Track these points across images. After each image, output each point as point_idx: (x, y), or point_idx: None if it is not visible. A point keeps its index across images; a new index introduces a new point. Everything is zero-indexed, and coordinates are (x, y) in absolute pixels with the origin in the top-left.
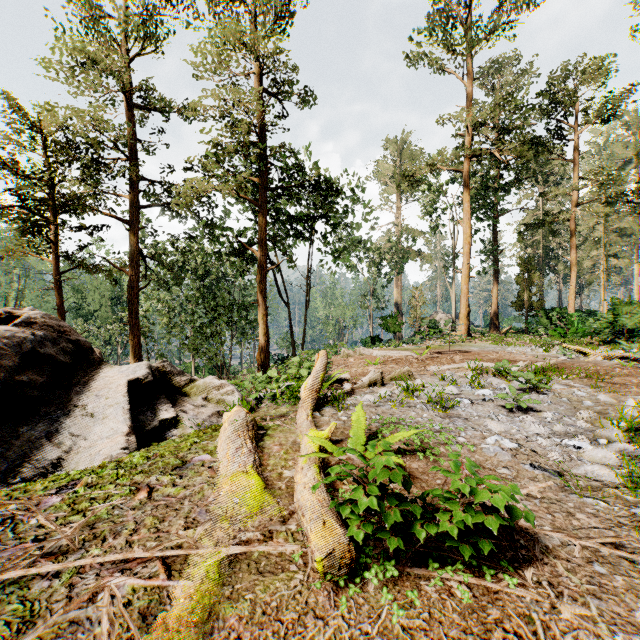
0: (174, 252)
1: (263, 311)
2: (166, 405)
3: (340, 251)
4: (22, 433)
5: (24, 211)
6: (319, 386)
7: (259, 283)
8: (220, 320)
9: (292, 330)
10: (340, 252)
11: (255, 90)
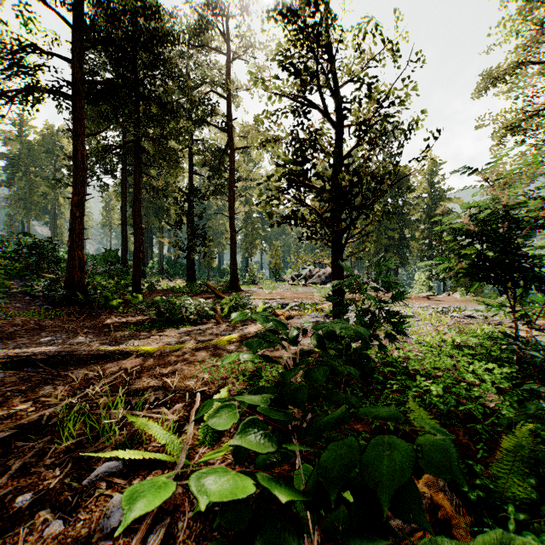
0: None
1: None
2: None
3: None
4: None
5: None
6: None
7: None
8: None
9: None
10: None
11: None
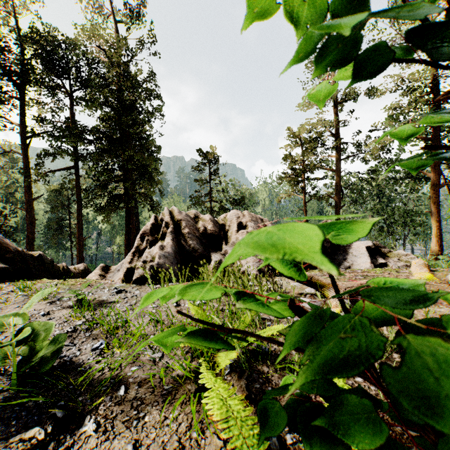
0: (358, 181)
1: (435, 217)
2: (380, 258)
3: None
4: (335, 258)
5: (293, 176)
6: None
7: (431, 197)
8: (395, 224)
9: None
10: None
11: None
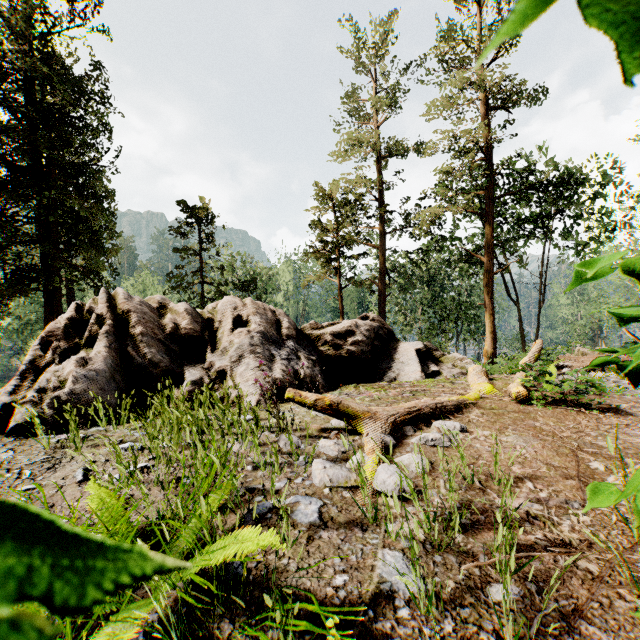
0: (406, 263)
1: (490, 311)
2: (432, 365)
3: (583, 244)
4: (378, 366)
5: (325, 252)
6: (533, 362)
7: (485, 286)
8: (448, 319)
9: (522, 329)
10: (583, 245)
11: (482, 114)
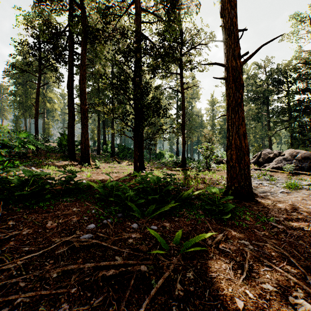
0: None
1: None
2: None
3: None
4: None
5: None
6: None
7: None
8: None
9: None
10: None
11: None
